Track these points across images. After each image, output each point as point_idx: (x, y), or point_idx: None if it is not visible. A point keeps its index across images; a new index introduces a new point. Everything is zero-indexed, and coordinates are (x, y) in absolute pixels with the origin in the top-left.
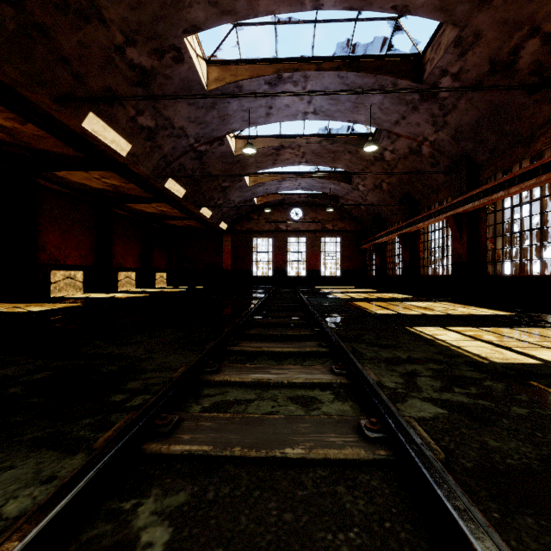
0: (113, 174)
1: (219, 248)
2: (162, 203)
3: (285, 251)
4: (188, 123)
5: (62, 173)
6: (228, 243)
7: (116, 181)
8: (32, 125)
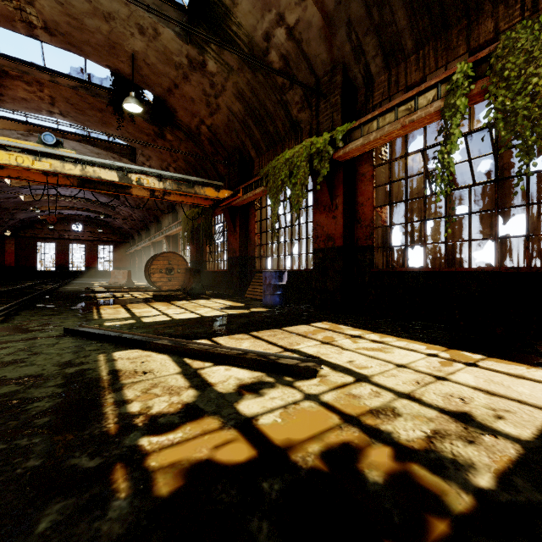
0: None
1: (2, 249)
2: None
3: (67, 253)
4: None
5: None
6: (11, 245)
7: None
8: None
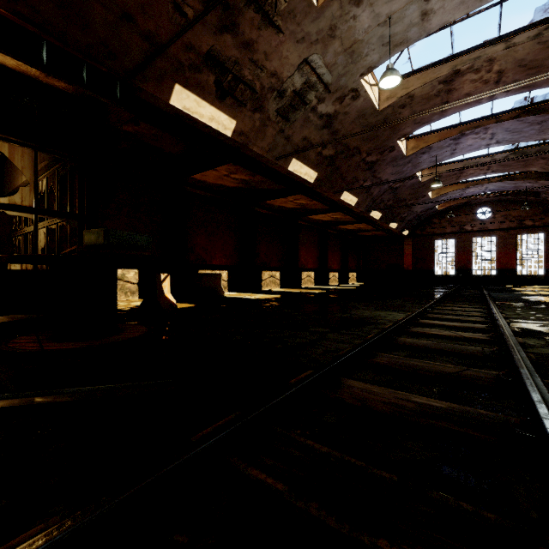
0: (339, 213)
1: (400, 251)
2: (361, 223)
3: (470, 251)
4: (390, 176)
5: (312, 216)
6: (409, 246)
7: (339, 216)
8: (315, 201)
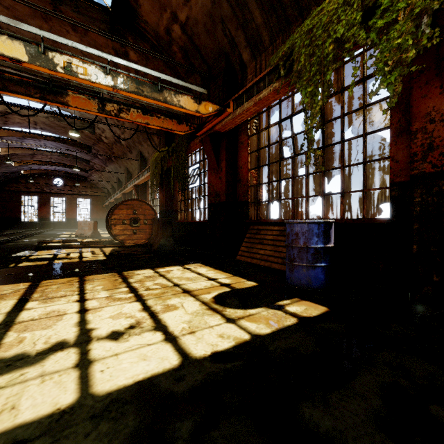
0: None
1: None
2: None
3: (49, 206)
4: None
5: None
6: None
7: None
8: None
